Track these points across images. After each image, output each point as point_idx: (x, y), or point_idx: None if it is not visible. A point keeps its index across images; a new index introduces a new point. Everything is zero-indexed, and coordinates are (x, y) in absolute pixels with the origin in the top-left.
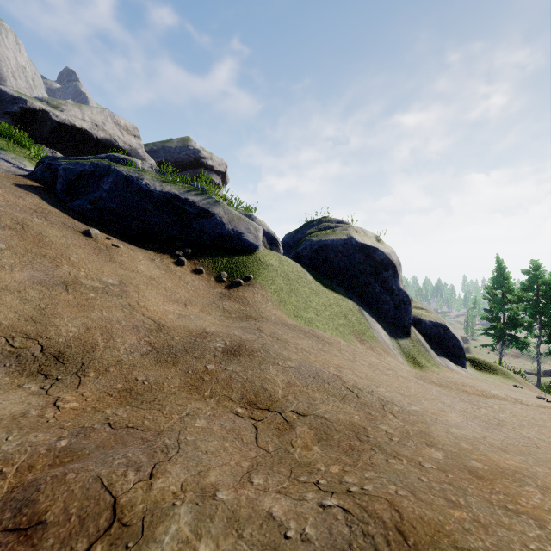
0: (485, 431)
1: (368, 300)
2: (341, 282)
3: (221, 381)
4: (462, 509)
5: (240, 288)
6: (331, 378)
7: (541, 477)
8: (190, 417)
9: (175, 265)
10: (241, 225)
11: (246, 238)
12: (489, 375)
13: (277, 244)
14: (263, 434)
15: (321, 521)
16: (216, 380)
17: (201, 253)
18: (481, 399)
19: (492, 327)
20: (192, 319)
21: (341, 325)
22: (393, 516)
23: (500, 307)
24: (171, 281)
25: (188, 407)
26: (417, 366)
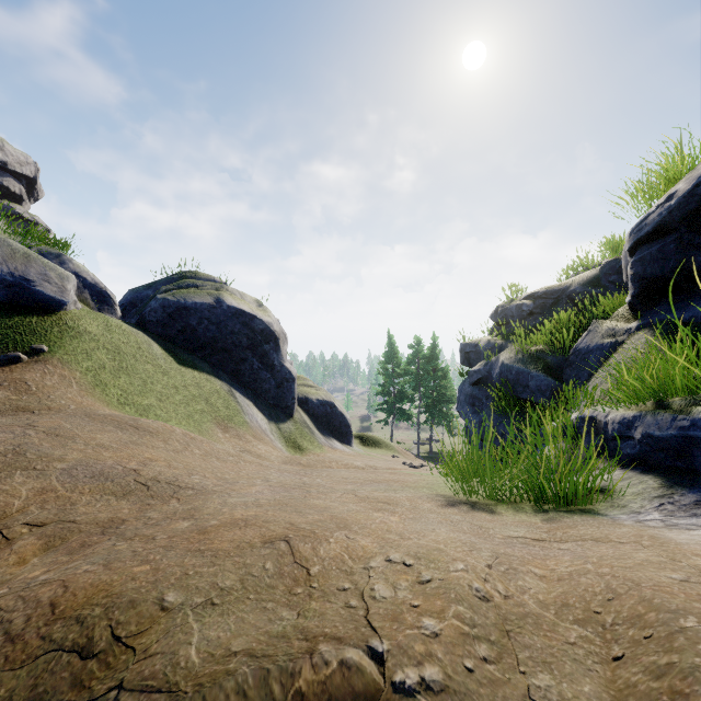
0: (269, 495)
1: (245, 378)
2: (208, 357)
3: None
4: (151, 563)
5: (18, 367)
6: (121, 474)
7: (262, 518)
8: None
9: None
10: (30, 269)
11: (40, 290)
12: (375, 450)
13: (111, 303)
14: None
15: None
16: None
17: None
18: (323, 470)
19: (385, 402)
20: None
21: (198, 411)
22: (56, 593)
23: (391, 382)
24: None
25: None
26: (299, 450)
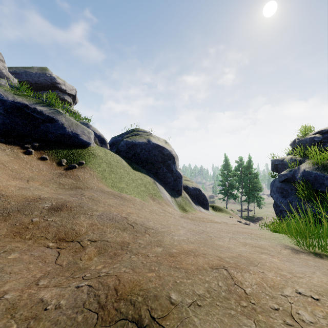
0: (191, 236)
1: (160, 176)
2: (144, 166)
3: (41, 228)
4: (154, 272)
5: (75, 170)
6: (120, 219)
7: (200, 251)
8: (6, 253)
9: (23, 154)
10: (78, 129)
11: (81, 138)
12: (220, 213)
13: (105, 143)
14: (62, 256)
15: (73, 295)
16: (37, 227)
17: (47, 146)
18: (205, 223)
19: (223, 189)
20: (31, 190)
21: (142, 190)
22: (115, 283)
23: (226, 179)
24: (18, 165)
25: (7, 247)
26: (185, 211)
